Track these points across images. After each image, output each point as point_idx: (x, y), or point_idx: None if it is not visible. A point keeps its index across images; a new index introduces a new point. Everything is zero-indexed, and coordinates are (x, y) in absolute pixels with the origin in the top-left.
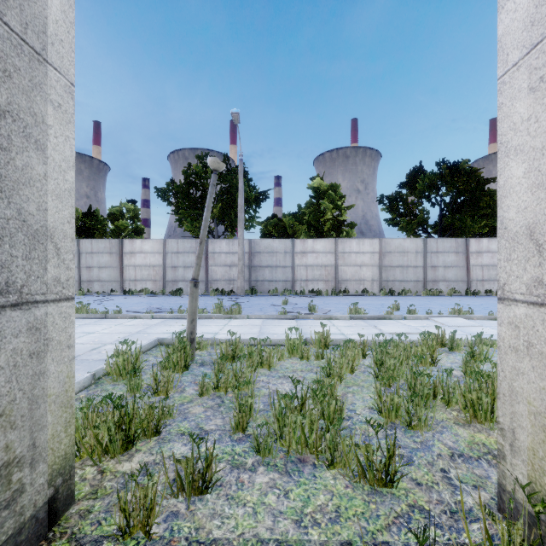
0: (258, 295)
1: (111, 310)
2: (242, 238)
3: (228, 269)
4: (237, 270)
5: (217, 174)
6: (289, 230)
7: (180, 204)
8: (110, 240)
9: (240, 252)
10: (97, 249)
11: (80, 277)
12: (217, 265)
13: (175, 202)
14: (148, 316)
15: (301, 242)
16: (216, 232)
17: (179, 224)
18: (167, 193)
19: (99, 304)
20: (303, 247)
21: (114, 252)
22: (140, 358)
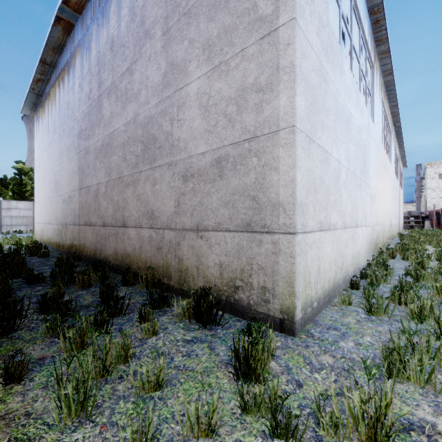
0: None
1: None
2: None
3: None
4: None
5: None
6: None
7: None
8: None
9: None
10: None
11: None
12: None
13: None
14: None
15: (7, 202)
16: None
17: None
18: None
19: None
20: (8, 205)
21: None
22: None
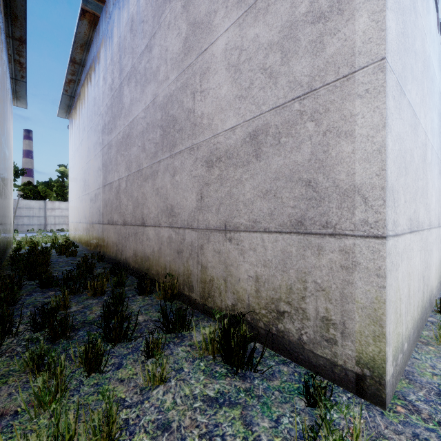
0: (20, 233)
1: None
2: None
3: None
4: None
5: None
6: (43, 194)
7: None
8: None
9: None
10: None
11: None
12: None
13: None
14: None
15: (51, 203)
16: None
17: None
18: None
19: None
20: (52, 206)
21: None
22: None
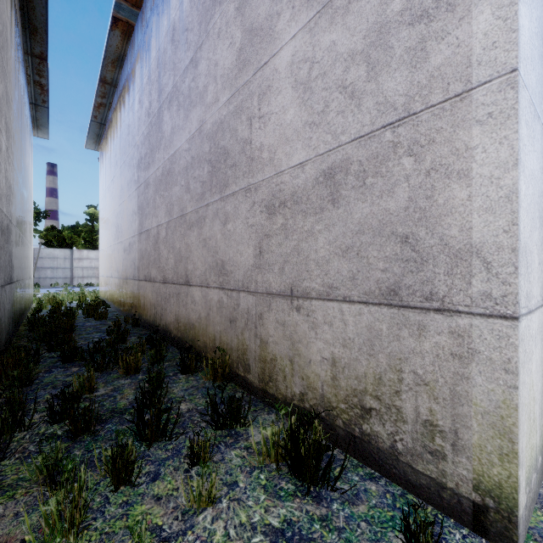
0: (42, 288)
1: None
2: None
3: None
4: None
5: None
6: (69, 241)
7: None
8: None
9: None
10: None
11: None
12: None
13: None
14: None
15: (79, 252)
16: None
17: None
18: None
19: None
20: (80, 255)
21: None
22: None
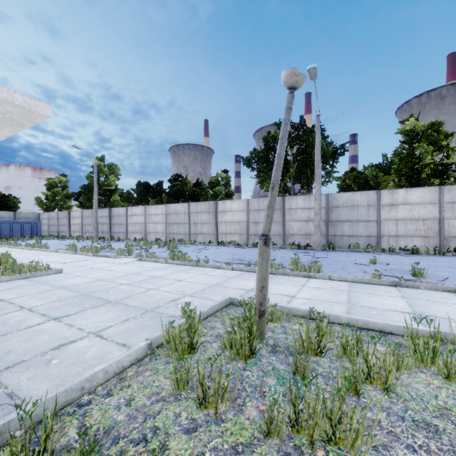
0: (337, 250)
1: (204, 258)
2: (319, 193)
3: (304, 224)
4: (313, 225)
5: (294, 136)
6: (372, 182)
7: (260, 167)
8: (208, 202)
9: (316, 207)
10: (200, 210)
11: (190, 231)
12: (294, 221)
13: (257, 167)
14: (229, 267)
15: (389, 193)
16: (292, 190)
17: (260, 186)
18: (251, 160)
19: (198, 252)
20: (391, 199)
21: (211, 211)
22: (207, 322)
